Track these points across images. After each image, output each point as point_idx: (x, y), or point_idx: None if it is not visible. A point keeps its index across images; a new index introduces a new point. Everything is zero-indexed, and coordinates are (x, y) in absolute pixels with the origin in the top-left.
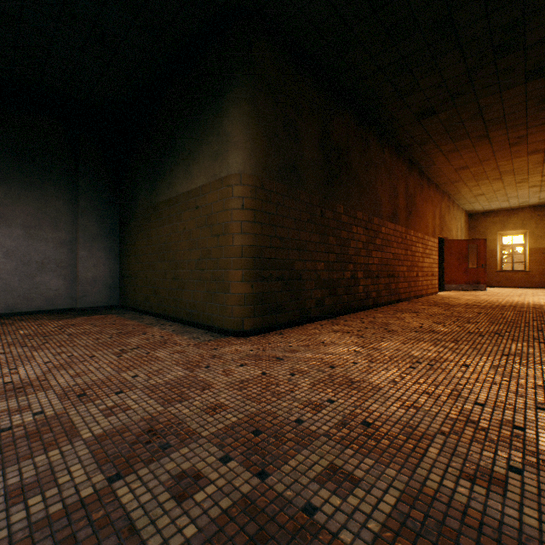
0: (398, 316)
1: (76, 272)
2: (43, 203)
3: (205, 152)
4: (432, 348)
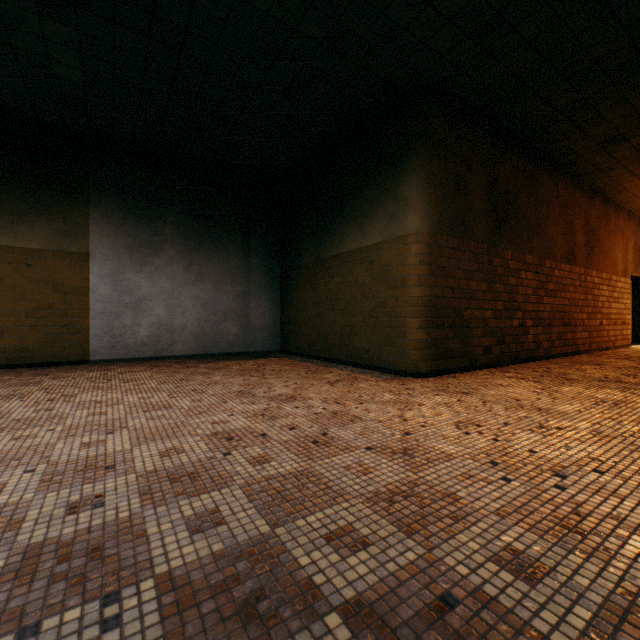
0: (577, 367)
1: (248, 320)
2: (225, 261)
3: (380, 214)
4: (617, 394)
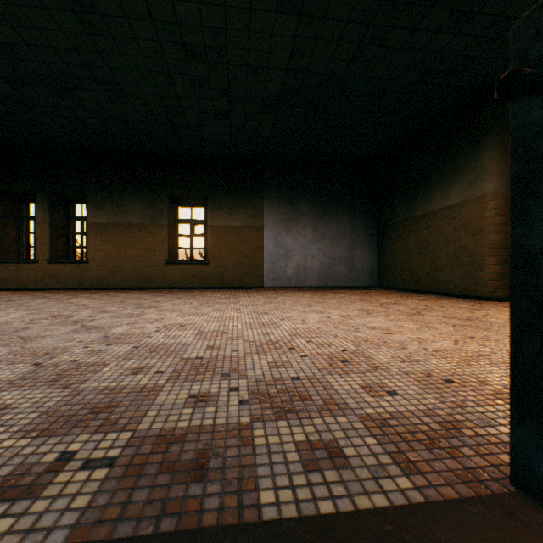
0: None
1: (352, 264)
2: (337, 224)
3: (461, 181)
4: None
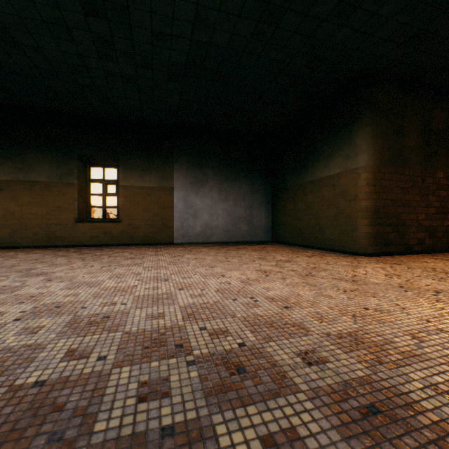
0: None
1: (252, 222)
2: (239, 187)
3: (339, 155)
4: None
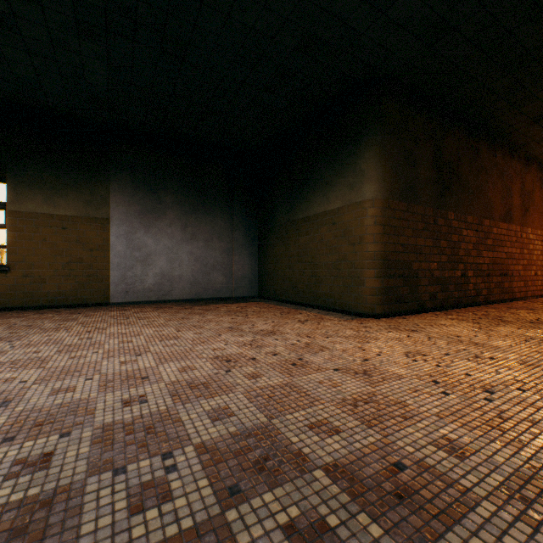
0: (512, 311)
1: (231, 271)
2: (213, 223)
3: (341, 183)
4: None
